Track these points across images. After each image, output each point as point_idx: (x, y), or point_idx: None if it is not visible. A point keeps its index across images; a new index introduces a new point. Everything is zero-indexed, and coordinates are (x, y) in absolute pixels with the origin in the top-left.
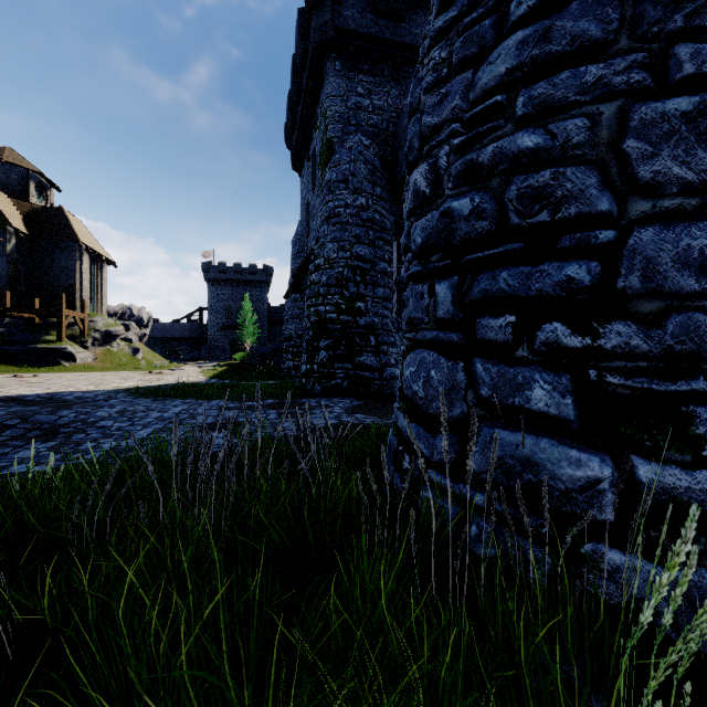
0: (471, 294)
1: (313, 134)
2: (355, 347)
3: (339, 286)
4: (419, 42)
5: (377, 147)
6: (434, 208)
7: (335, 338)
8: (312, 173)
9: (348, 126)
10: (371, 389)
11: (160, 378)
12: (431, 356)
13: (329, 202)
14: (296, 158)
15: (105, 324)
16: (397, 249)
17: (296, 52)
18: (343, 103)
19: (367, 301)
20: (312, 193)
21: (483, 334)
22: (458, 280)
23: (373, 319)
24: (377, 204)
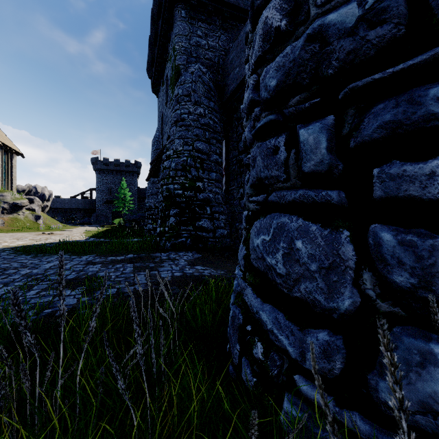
0: (361, 133)
1: (166, 65)
2: (195, 214)
3: (184, 170)
4: (240, 4)
5: (211, 74)
6: (292, 43)
7: (181, 208)
8: (165, 93)
9: (191, 57)
10: (207, 245)
11: (49, 237)
12: (294, 221)
13: (177, 110)
14: (155, 84)
15: (13, 198)
16: (225, 146)
17: (153, 4)
18: (187, 40)
19: (204, 181)
20: (165, 107)
21: (391, 188)
22: (335, 119)
23: (209, 195)
24: (211, 114)
